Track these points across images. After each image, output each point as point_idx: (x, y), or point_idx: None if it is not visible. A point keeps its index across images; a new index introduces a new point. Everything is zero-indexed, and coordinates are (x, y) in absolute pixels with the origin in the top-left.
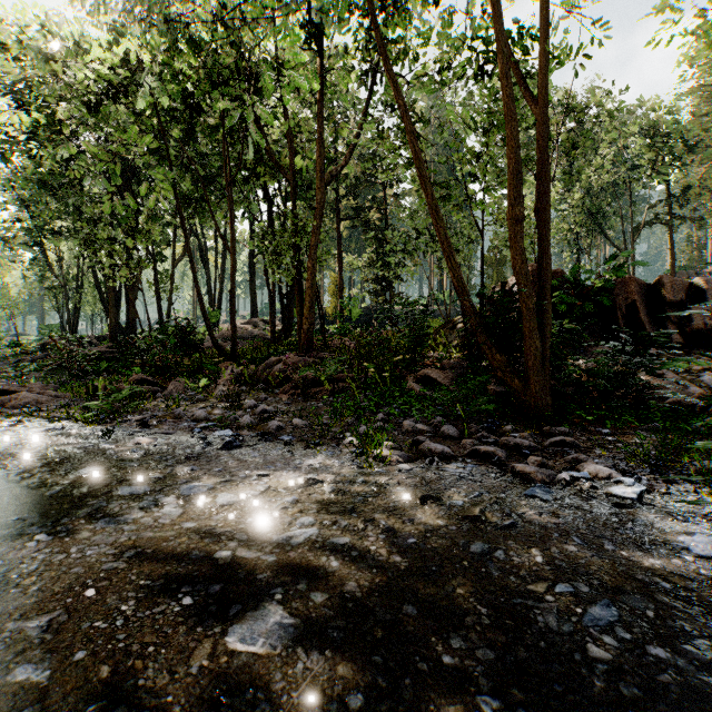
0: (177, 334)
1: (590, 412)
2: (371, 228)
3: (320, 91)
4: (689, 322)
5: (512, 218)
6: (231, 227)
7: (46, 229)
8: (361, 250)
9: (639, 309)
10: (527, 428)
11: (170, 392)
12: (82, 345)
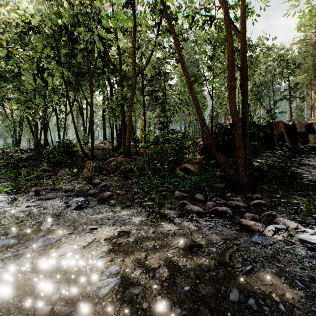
0: (64, 147)
1: (267, 185)
2: (158, 99)
3: (134, 30)
4: (307, 141)
5: (230, 87)
6: (91, 95)
7: (5, 98)
8: (154, 110)
9: (284, 136)
10: (238, 195)
11: (59, 175)
12: (22, 152)
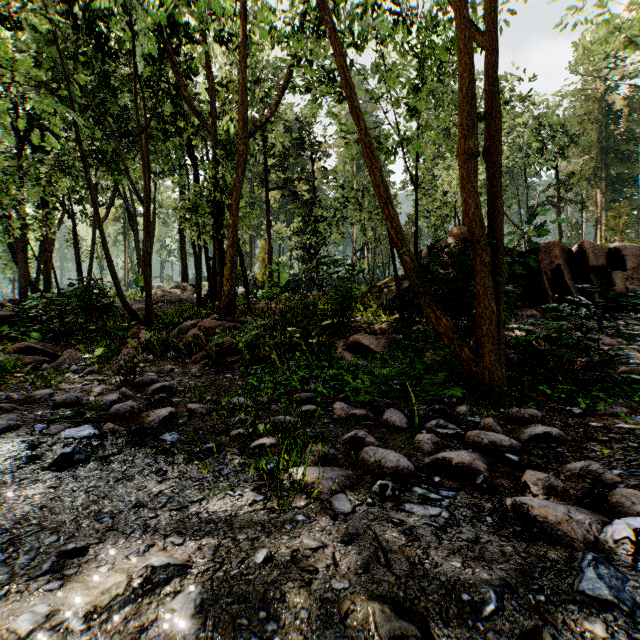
0: (79, 295)
1: (545, 384)
2: (298, 198)
3: (242, 34)
4: (611, 286)
5: (465, 152)
6: (145, 179)
7: None
8: (290, 222)
9: (564, 274)
10: (485, 409)
11: (62, 362)
12: None
